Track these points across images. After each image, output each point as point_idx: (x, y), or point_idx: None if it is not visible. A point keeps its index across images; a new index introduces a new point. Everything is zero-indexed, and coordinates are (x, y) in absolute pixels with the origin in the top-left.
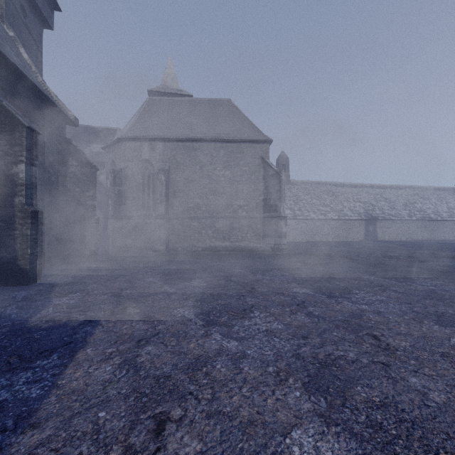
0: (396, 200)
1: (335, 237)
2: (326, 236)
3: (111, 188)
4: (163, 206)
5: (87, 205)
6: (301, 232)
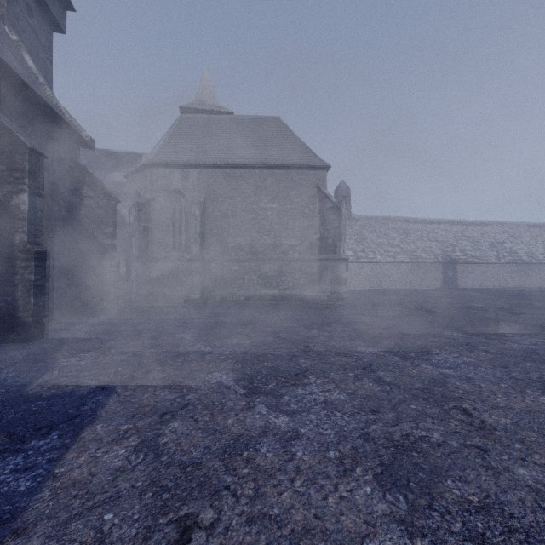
0: (481, 239)
1: (407, 284)
2: (395, 283)
3: (135, 225)
4: (197, 246)
5: (106, 245)
6: (365, 277)
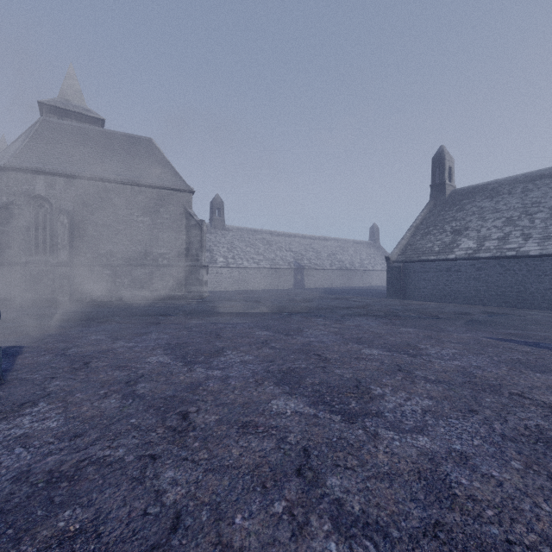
0: (322, 251)
1: (268, 286)
2: (259, 284)
3: None
4: (66, 252)
5: None
6: (234, 280)
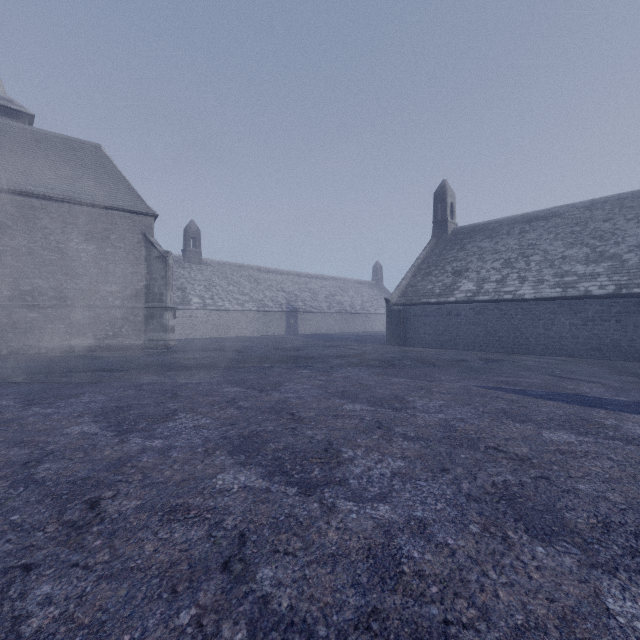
0: (319, 292)
1: (255, 332)
2: (244, 330)
3: None
4: None
5: None
6: (213, 325)
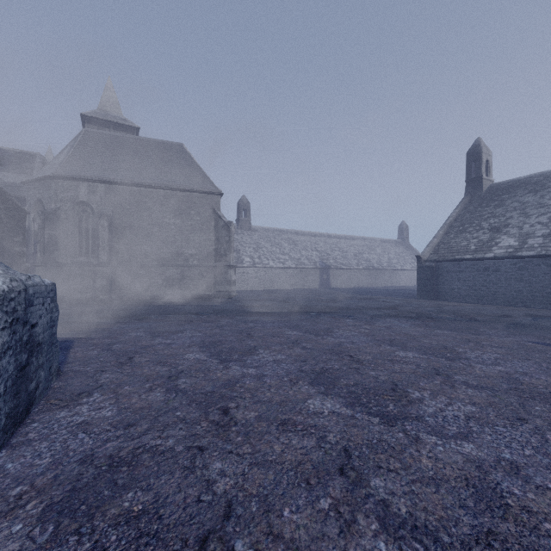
0: (348, 250)
1: (293, 285)
2: (284, 284)
3: (40, 232)
4: (106, 253)
5: (15, 252)
6: (260, 280)
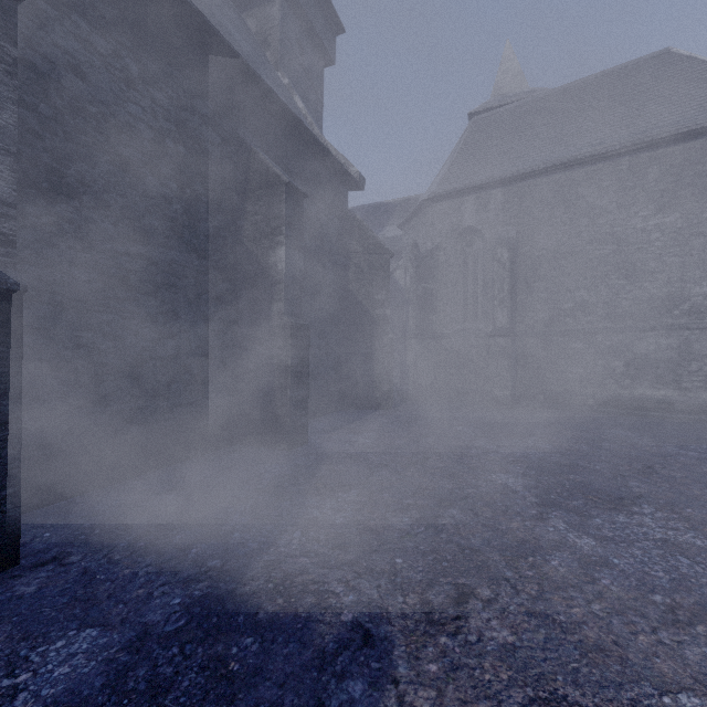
0: None
1: None
2: None
3: (411, 287)
4: (505, 311)
5: (377, 317)
6: None
